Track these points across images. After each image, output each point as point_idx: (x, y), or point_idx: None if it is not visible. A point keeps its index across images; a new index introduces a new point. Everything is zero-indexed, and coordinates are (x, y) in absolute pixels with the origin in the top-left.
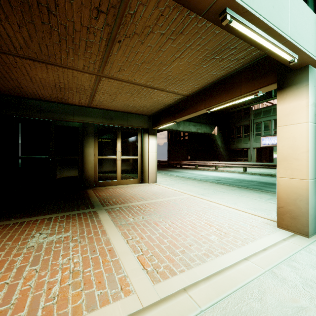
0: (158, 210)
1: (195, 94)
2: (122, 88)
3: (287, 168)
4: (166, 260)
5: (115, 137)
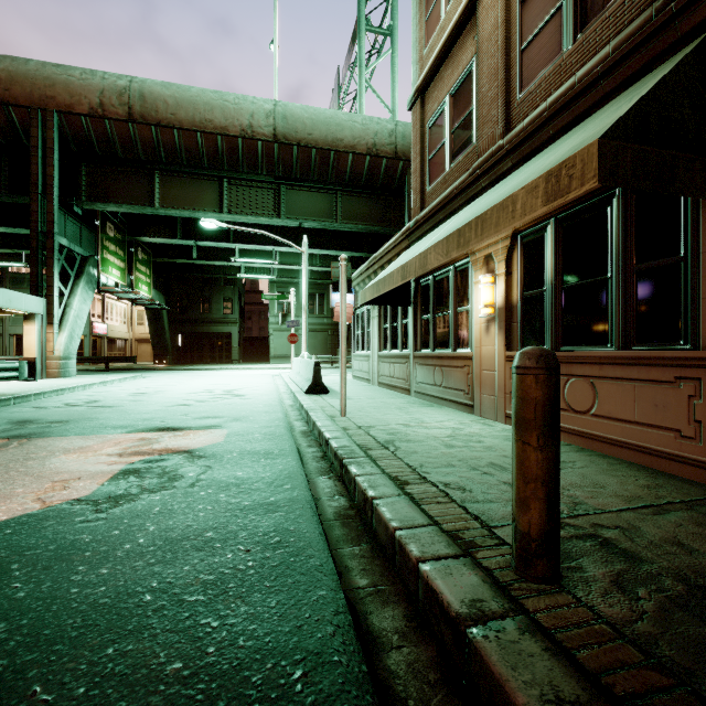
0: None
1: None
2: None
3: (28, 353)
4: None
5: None
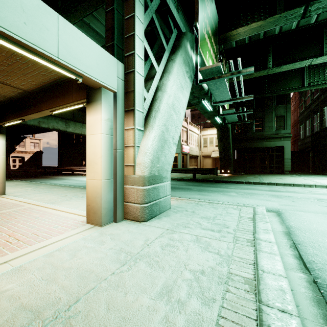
0: None
1: (39, 91)
2: None
3: (91, 171)
4: None
5: None
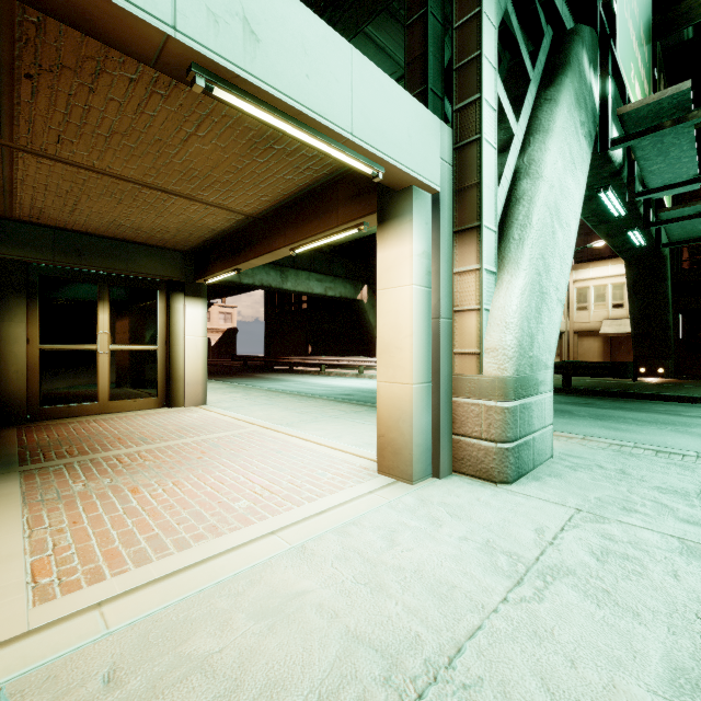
0: (163, 461)
1: (270, 214)
2: (85, 183)
3: (388, 364)
4: (101, 558)
5: (92, 298)
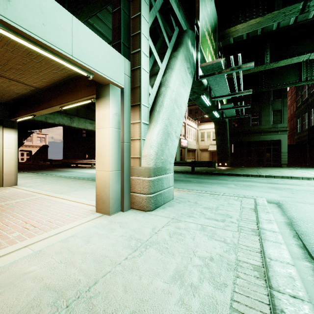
0: None
1: (49, 88)
2: None
3: (100, 163)
4: None
5: None
